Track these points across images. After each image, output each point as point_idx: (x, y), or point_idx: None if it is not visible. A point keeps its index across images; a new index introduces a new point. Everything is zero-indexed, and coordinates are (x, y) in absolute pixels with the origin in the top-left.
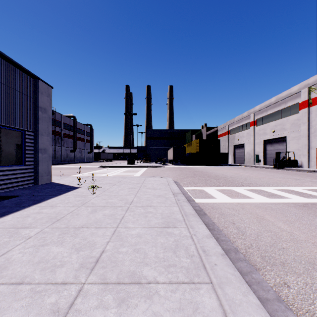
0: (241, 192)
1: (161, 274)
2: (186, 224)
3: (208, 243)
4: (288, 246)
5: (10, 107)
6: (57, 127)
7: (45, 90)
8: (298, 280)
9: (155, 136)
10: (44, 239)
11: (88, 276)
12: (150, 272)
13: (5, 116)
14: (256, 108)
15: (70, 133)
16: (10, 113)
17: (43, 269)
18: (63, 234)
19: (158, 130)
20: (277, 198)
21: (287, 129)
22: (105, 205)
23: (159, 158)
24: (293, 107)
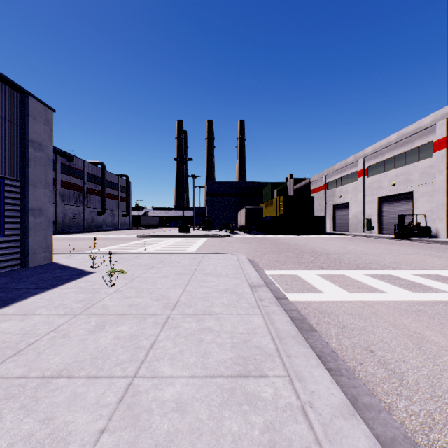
0: (361, 280)
1: None
2: (286, 366)
3: (352, 443)
4: None
5: None
6: (78, 179)
7: (40, 114)
8: None
9: (219, 192)
10: None
11: None
12: None
13: None
14: (367, 151)
15: (97, 188)
16: None
17: None
18: (6, 399)
19: (224, 183)
20: (425, 292)
21: (414, 180)
22: (125, 312)
23: (225, 224)
24: (424, 148)
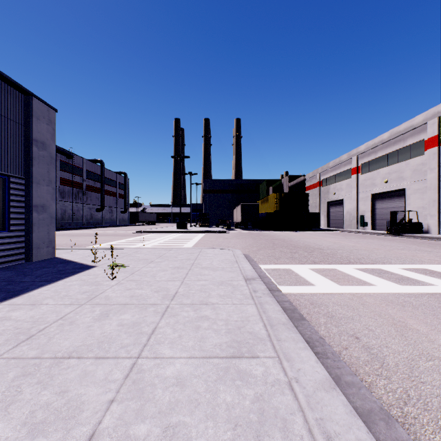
0: (352, 273)
1: None
2: (276, 349)
3: (331, 410)
4: None
5: None
6: (77, 176)
7: (43, 114)
8: None
9: (215, 190)
10: None
11: None
12: None
13: None
14: (361, 149)
15: (96, 185)
16: None
17: None
18: (24, 375)
19: (220, 180)
20: (412, 284)
21: (406, 177)
22: (127, 302)
23: (222, 220)
24: (416, 146)
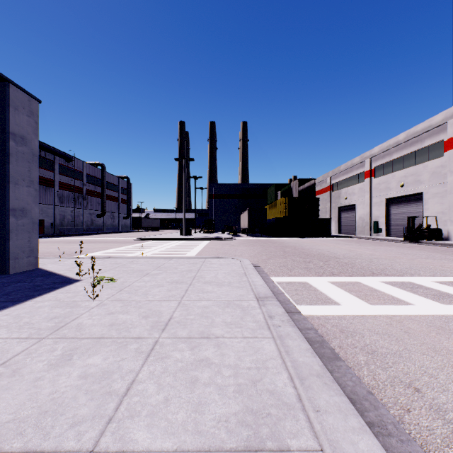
0: (380, 288)
1: None
2: (315, 430)
3: None
4: None
5: None
6: (77, 180)
7: (23, 104)
8: None
9: (221, 194)
10: None
11: None
12: None
13: None
14: (375, 151)
15: (97, 189)
16: None
17: None
18: None
19: (226, 184)
20: None
21: (423, 181)
22: (103, 335)
23: (228, 226)
24: (435, 147)
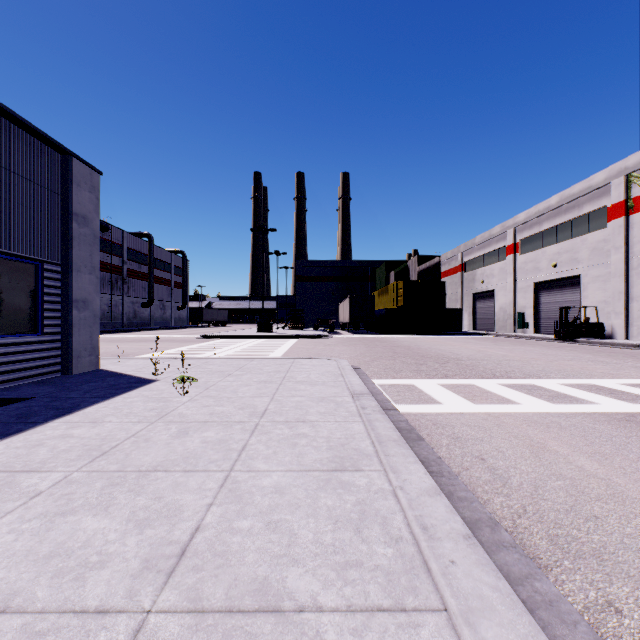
0: (494, 390)
1: (328, 587)
2: (383, 463)
3: (432, 510)
4: (604, 512)
5: (10, 212)
6: (115, 257)
7: (85, 179)
8: (639, 595)
9: (313, 276)
10: (69, 498)
11: (159, 592)
12: (304, 582)
13: (0, 231)
14: (520, 218)
15: (141, 269)
16: (11, 225)
17: (58, 574)
18: (112, 485)
19: (320, 262)
20: (568, 403)
21: (582, 259)
22: (207, 420)
23: (322, 320)
24: (596, 215)
